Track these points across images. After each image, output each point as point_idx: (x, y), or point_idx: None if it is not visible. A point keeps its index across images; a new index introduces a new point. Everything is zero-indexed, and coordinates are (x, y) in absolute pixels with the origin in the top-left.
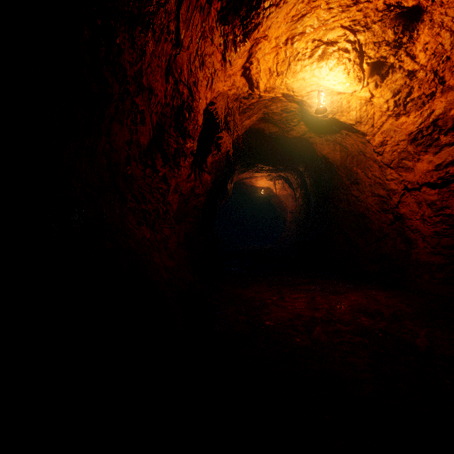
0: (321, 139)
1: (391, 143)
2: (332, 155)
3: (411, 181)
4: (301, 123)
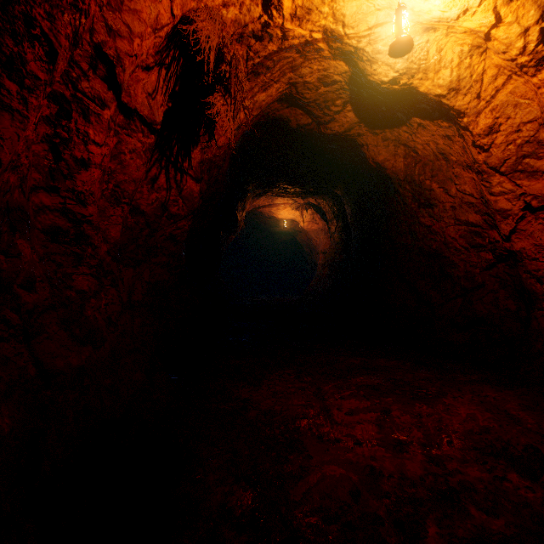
0: (376, 137)
1: (506, 129)
2: (391, 163)
3: (539, 195)
4: (347, 107)
